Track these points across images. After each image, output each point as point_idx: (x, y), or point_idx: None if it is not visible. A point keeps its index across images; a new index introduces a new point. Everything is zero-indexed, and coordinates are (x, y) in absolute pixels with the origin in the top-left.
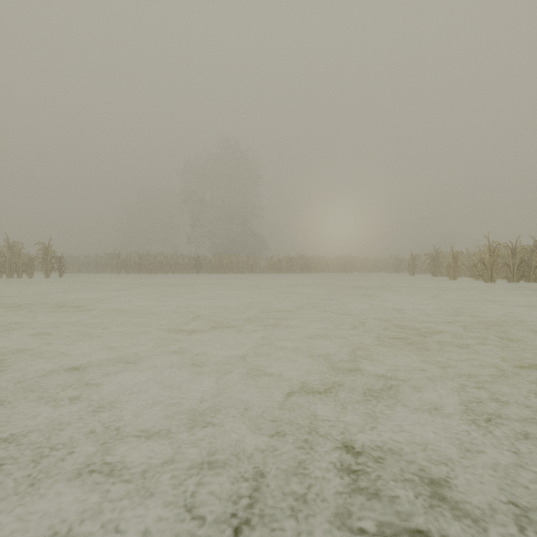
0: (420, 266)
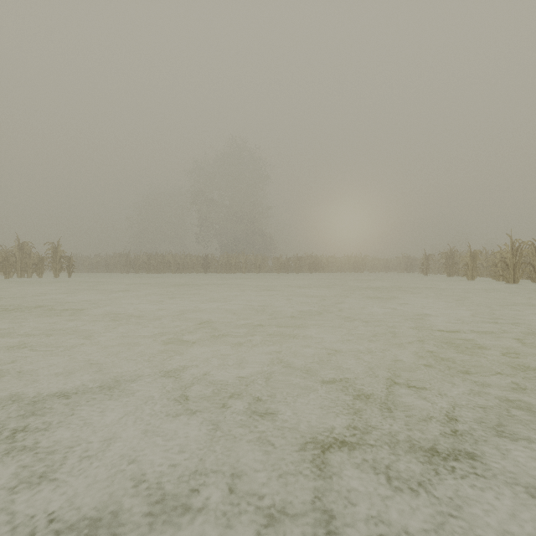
0: (434, 265)
